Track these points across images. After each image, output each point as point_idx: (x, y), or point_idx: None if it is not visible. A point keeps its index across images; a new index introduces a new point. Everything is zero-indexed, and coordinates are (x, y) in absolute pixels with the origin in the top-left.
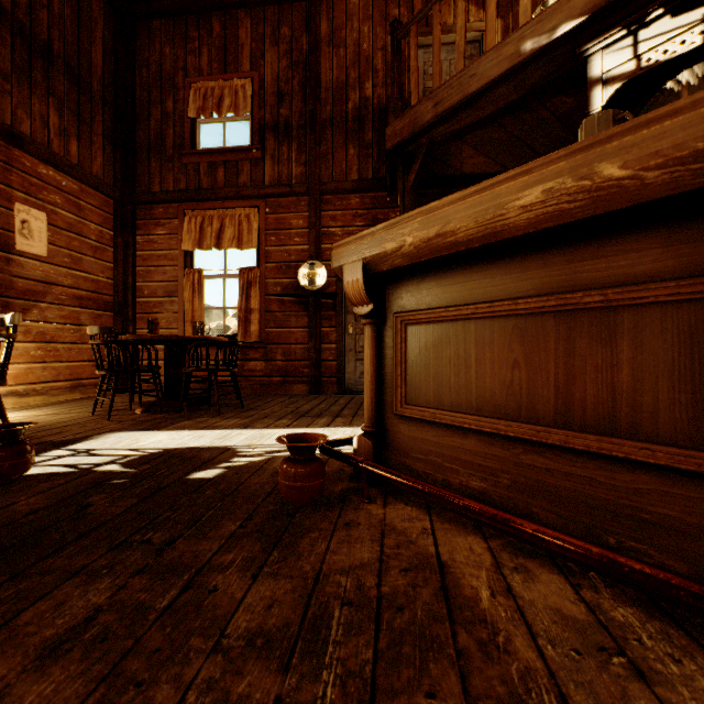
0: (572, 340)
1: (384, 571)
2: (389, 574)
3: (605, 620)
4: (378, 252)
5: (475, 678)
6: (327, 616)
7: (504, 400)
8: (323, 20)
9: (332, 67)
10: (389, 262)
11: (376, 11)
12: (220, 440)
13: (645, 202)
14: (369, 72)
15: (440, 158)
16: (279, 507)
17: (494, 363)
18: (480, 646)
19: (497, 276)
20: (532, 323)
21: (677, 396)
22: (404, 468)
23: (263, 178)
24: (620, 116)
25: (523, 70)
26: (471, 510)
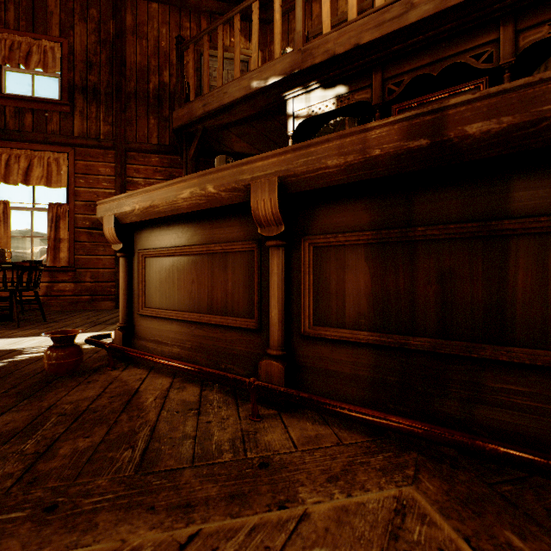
0: (213, 268)
1: (98, 399)
2: (100, 400)
3: (203, 400)
4: (122, 211)
5: (117, 428)
6: (46, 421)
7: (189, 301)
8: (129, 13)
9: (136, 53)
10: (130, 218)
11: (172, 20)
12: (11, 345)
13: (226, 205)
14: (166, 63)
15: (217, 139)
16: (43, 379)
17: (185, 281)
18: (130, 418)
19: (185, 232)
20: (200, 259)
21: (245, 295)
22: (143, 347)
23: (72, 130)
24: (228, 160)
25: (255, 97)
26: (156, 360)
